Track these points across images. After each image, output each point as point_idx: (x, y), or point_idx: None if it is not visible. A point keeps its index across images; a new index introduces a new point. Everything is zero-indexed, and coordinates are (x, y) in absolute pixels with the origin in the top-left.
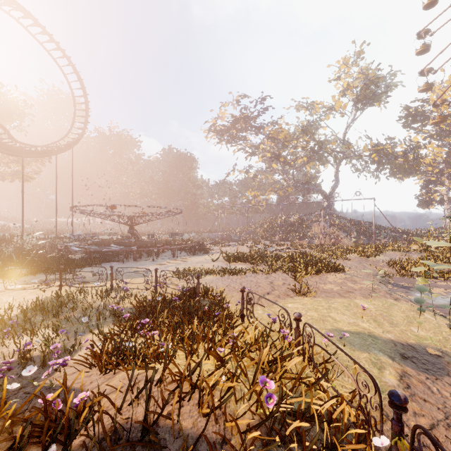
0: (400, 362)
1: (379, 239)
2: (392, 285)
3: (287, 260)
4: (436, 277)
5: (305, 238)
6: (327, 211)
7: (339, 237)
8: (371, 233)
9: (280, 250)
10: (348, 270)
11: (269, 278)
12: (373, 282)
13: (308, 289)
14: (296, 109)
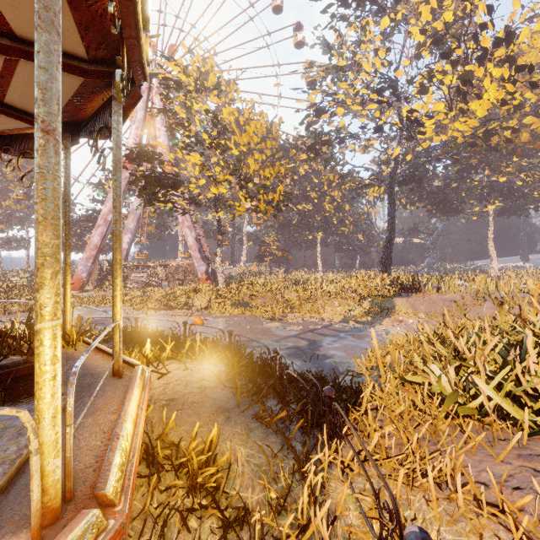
0: None
1: None
2: None
3: None
4: (24, 311)
5: None
6: None
7: None
8: None
9: None
10: None
11: None
12: None
13: None
14: None
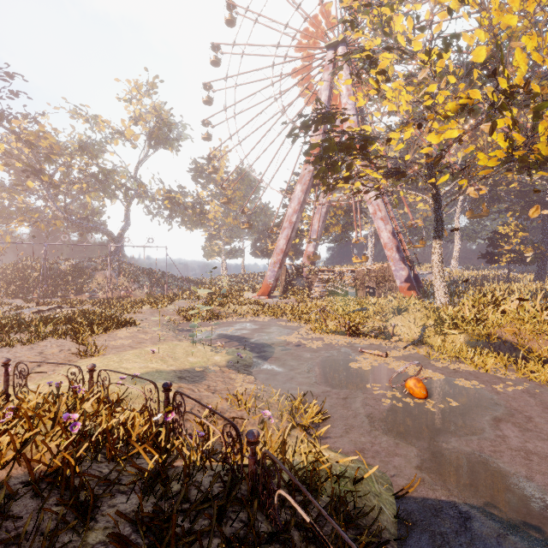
0: (178, 382)
1: (172, 289)
2: (179, 330)
3: (61, 322)
4: (211, 318)
5: (85, 292)
6: (115, 257)
7: (130, 289)
8: (164, 283)
9: (45, 311)
10: (140, 323)
11: (36, 349)
12: (163, 330)
13: (96, 348)
14: (70, 114)
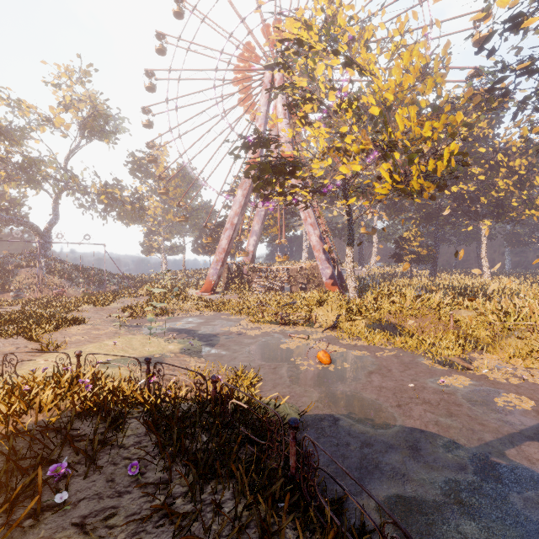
0: (142, 366)
1: (109, 286)
2: (128, 326)
3: (1, 323)
4: (157, 314)
5: (7, 291)
6: (42, 253)
7: (62, 287)
8: (100, 280)
9: None
10: (88, 321)
11: None
12: (115, 326)
13: (57, 344)
14: None
